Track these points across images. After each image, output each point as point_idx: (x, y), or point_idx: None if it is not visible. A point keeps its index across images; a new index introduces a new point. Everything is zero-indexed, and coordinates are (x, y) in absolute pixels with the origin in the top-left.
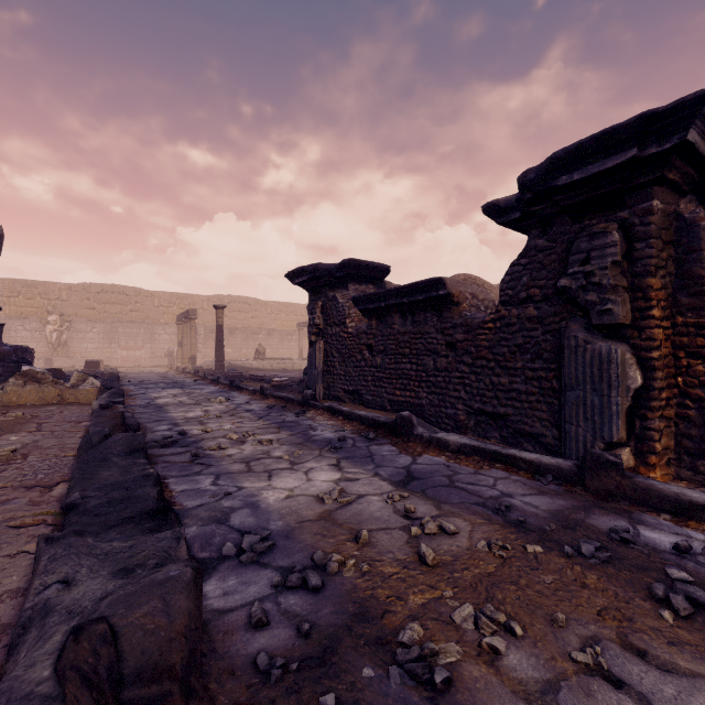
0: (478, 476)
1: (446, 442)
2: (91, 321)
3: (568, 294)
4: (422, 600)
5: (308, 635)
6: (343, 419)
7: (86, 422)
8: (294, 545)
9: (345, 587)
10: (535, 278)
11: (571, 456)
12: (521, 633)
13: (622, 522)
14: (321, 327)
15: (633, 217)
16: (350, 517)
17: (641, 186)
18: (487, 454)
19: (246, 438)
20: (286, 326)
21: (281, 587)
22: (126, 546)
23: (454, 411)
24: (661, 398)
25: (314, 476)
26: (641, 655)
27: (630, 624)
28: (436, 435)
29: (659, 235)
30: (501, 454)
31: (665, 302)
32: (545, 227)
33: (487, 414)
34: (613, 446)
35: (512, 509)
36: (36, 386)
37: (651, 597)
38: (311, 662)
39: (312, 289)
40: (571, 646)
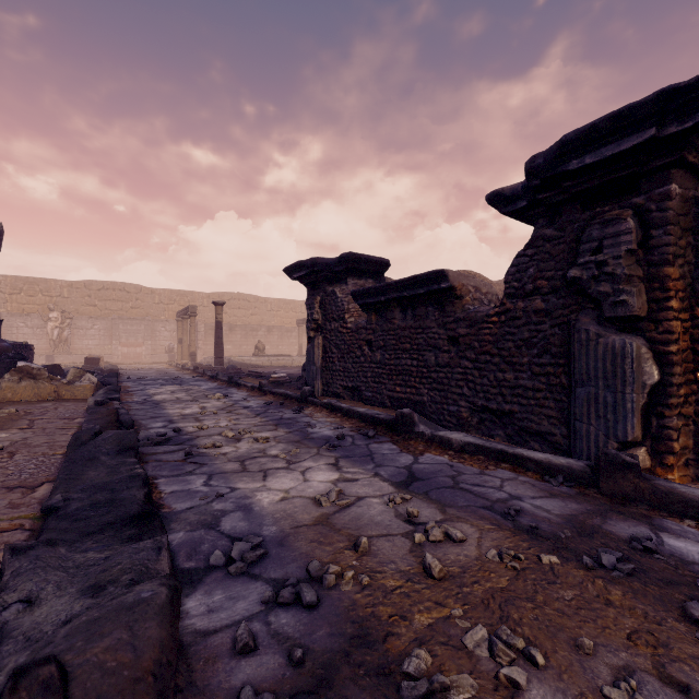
0: (484, 477)
1: (449, 440)
2: (92, 318)
3: (579, 285)
4: (429, 620)
5: (301, 663)
6: (341, 416)
7: (80, 419)
8: (288, 554)
9: (343, 604)
10: (543, 269)
11: (581, 456)
12: (543, 663)
13: (643, 529)
14: (319, 323)
15: (649, 203)
16: (349, 521)
17: (658, 170)
18: (492, 453)
19: (242, 436)
20: (286, 323)
21: (272, 603)
22: (101, 558)
23: (456, 408)
24: (679, 394)
25: (311, 476)
26: (684, 691)
27: (666, 651)
28: (439, 433)
29: (677, 221)
30: (508, 453)
31: (684, 293)
32: (553, 216)
33: (491, 411)
34: (627, 446)
35: (522, 513)
36: (32, 382)
37: (685, 617)
38: (303, 698)
39: (310, 284)
40: (601, 678)
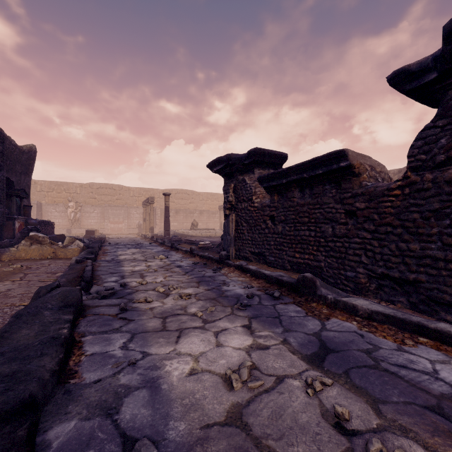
0: (405, 354)
1: (354, 306)
2: (93, 206)
3: None
4: None
5: None
6: (250, 276)
7: (60, 273)
8: None
9: None
10: None
11: None
12: None
13: None
14: (233, 203)
15: None
16: (264, 419)
17: None
18: (407, 325)
19: (170, 291)
20: (212, 208)
21: None
22: None
23: (354, 274)
24: None
25: (223, 340)
26: None
27: None
28: (342, 298)
29: None
30: (428, 328)
31: None
32: None
33: (391, 279)
34: None
35: None
36: (39, 246)
37: None
38: None
39: (226, 175)
40: None
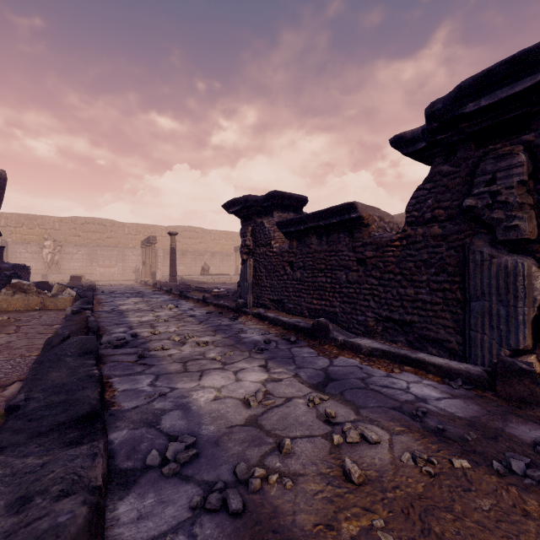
0: (391, 378)
1: (359, 345)
2: (77, 245)
3: (474, 213)
4: (351, 533)
5: None
6: (268, 323)
7: (58, 325)
8: (218, 454)
9: (267, 511)
10: (440, 200)
11: (476, 361)
12: None
13: None
14: (251, 248)
15: (539, 139)
16: (274, 421)
17: None
18: (397, 358)
19: (186, 340)
20: (226, 249)
21: (200, 509)
22: (38, 464)
23: (364, 318)
24: None
25: (242, 377)
26: None
27: None
28: (350, 339)
29: None
30: (411, 358)
31: None
32: (449, 155)
33: (394, 321)
34: (518, 353)
35: (429, 415)
36: (23, 295)
37: None
38: None
39: (243, 216)
40: None
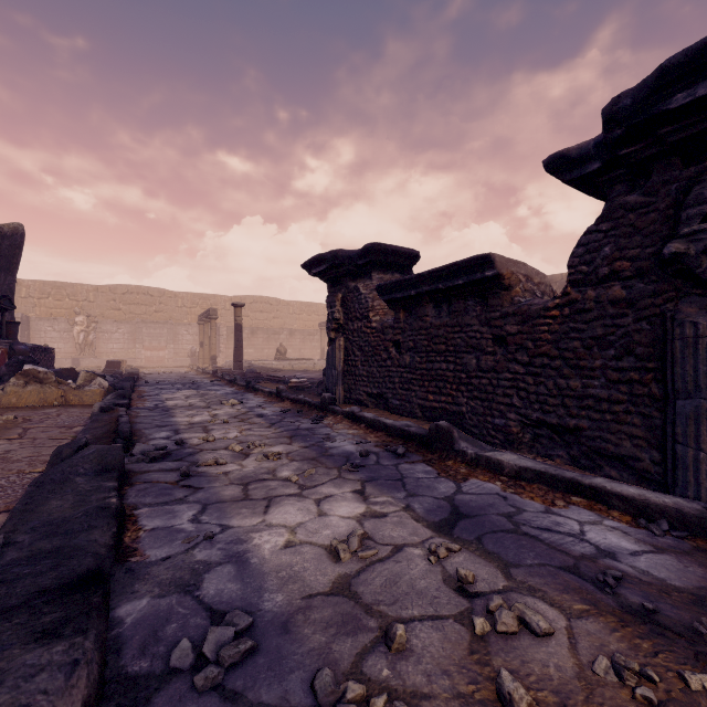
0: (552, 516)
1: (499, 463)
2: (117, 321)
3: (681, 264)
4: None
5: None
6: (365, 427)
7: (79, 427)
8: (287, 649)
9: None
10: (623, 246)
11: (685, 491)
12: None
13: None
14: (341, 322)
15: None
16: (376, 587)
17: None
18: (559, 483)
19: (251, 450)
20: (308, 326)
21: None
22: None
23: (504, 421)
24: None
25: (327, 509)
26: None
27: None
28: (485, 453)
29: None
30: (582, 484)
31: None
32: (636, 179)
33: (549, 427)
34: None
35: (625, 582)
36: (38, 386)
37: None
38: None
39: (331, 280)
40: None
